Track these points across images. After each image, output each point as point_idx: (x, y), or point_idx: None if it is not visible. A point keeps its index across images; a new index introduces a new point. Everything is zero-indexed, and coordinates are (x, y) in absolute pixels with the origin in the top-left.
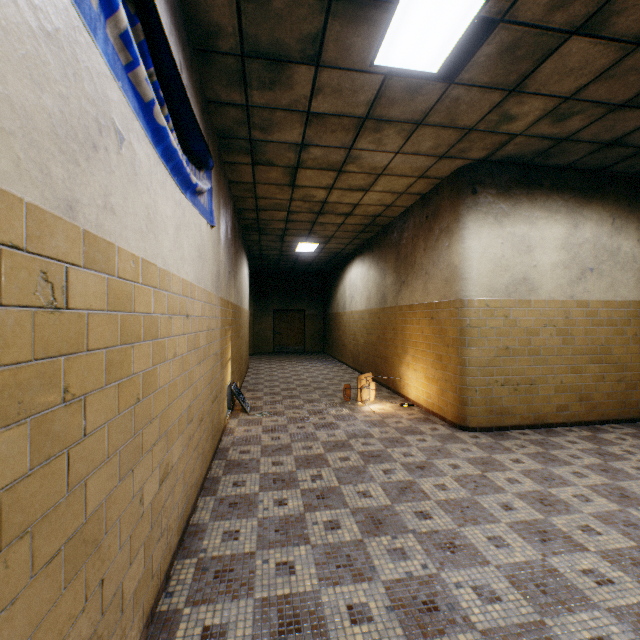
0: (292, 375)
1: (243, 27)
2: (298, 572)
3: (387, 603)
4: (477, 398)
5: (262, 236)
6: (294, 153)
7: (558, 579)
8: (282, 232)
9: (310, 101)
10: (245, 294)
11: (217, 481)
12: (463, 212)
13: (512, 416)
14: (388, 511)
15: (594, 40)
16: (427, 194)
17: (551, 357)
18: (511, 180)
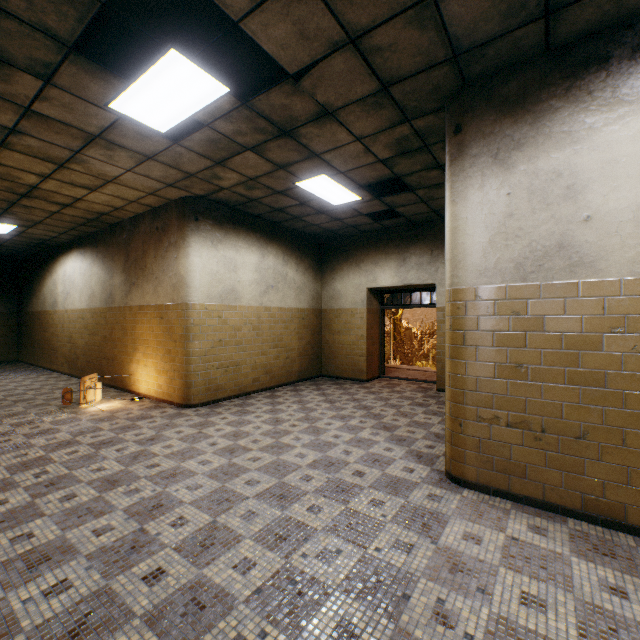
0: None
1: None
2: (39, 534)
3: (126, 517)
4: (199, 380)
5: None
6: None
7: (236, 467)
8: None
9: (33, 101)
10: None
11: None
12: (189, 233)
13: (225, 390)
14: (123, 473)
15: (260, 157)
16: (158, 208)
17: (250, 345)
18: (224, 216)
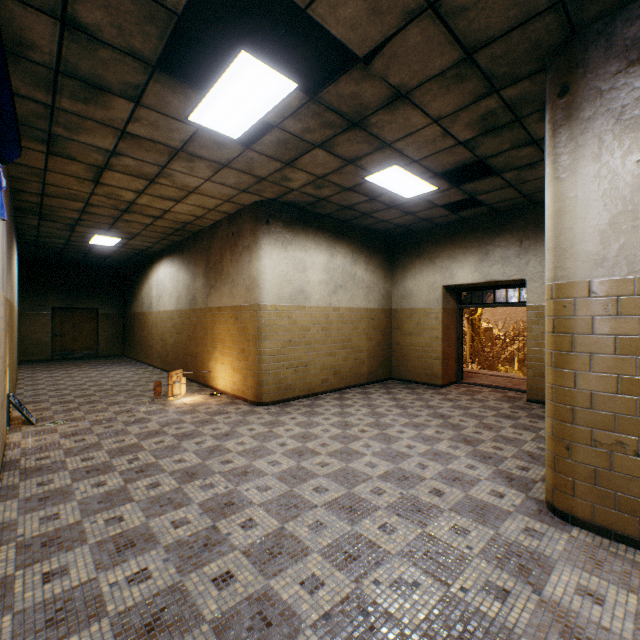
0: (86, 382)
1: (63, 54)
2: (127, 519)
3: (201, 512)
4: (270, 379)
5: (44, 222)
6: (103, 156)
7: (304, 470)
8: (74, 221)
9: (127, 124)
10: (16, 288)
11: (15, 487)
12: (260, 236)
13: (294, 390)
14: (200, 466)
15: (329, 153)
16: (233, 214)
17: (318, 346)
18: (293, 218)
